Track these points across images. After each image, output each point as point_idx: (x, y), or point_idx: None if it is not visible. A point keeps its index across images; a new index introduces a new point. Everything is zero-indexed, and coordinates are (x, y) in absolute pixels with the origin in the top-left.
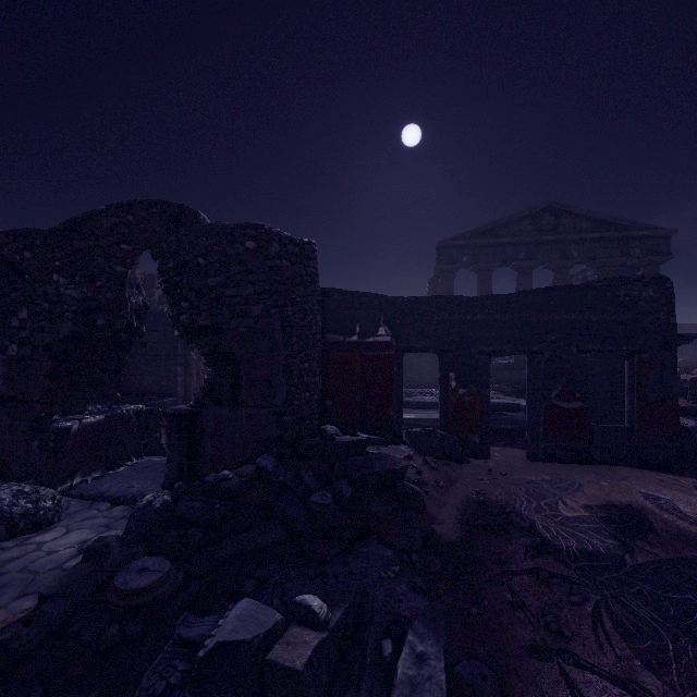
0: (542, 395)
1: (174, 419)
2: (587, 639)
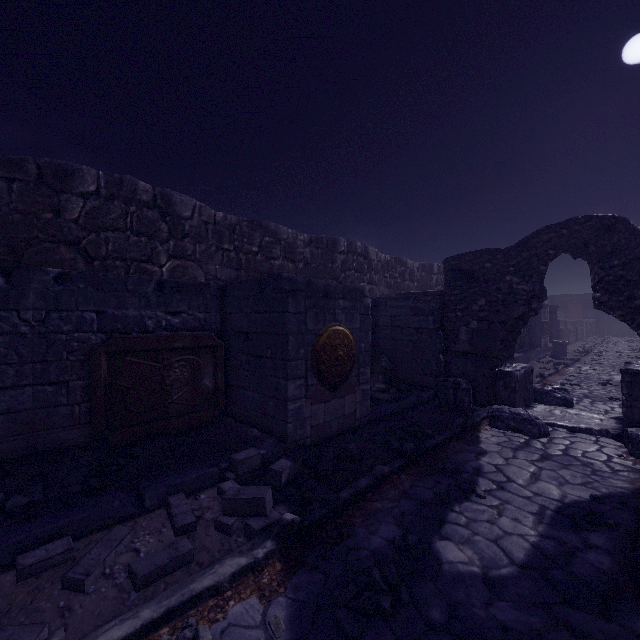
0: None
1: (637, 377)
2: None
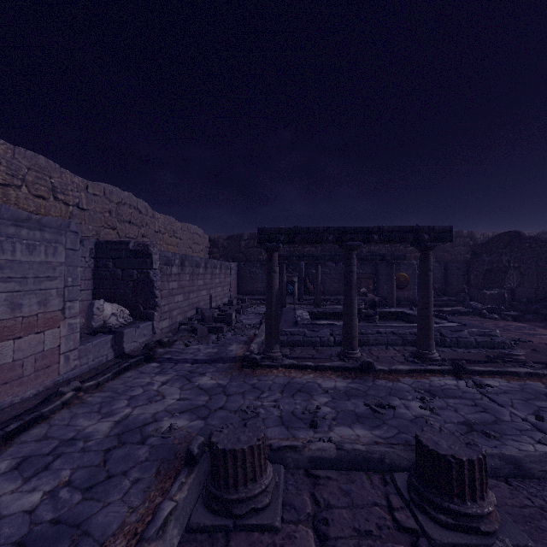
0: None
1: (508, 290)
2: None
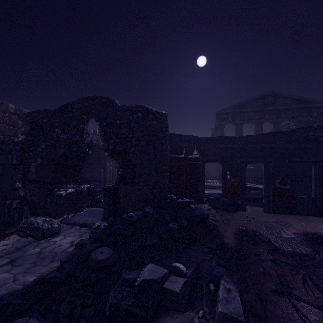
0: (271, 182)
1: (107, 191)
2: (300, 289)
